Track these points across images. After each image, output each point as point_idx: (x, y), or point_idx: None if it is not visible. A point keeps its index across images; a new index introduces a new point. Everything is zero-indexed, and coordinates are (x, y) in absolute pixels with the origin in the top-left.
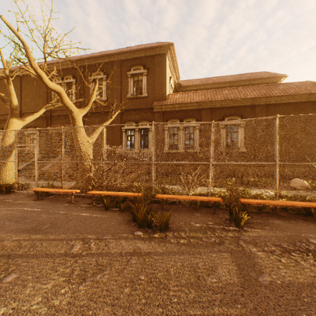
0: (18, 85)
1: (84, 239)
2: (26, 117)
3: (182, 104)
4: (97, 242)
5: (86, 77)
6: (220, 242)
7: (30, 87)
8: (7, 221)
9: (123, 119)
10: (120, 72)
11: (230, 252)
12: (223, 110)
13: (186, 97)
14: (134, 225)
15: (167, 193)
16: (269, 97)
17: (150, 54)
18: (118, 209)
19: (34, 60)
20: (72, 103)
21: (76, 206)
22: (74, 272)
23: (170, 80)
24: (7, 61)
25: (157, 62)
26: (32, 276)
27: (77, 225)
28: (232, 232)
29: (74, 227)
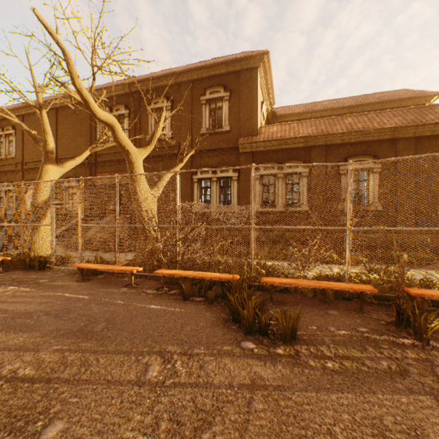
0: (52, 121)
1: (163, 353)
2: (65, 163)
3: (282, 140)
4: (185, 361)
5: (142, 107)
6: (401, 370)
7: (69, 123)
8: (43, 315)
9: (194, 165)
10: (191, 98)
11: (432, 394)
12: (345, 148)
13: (287, 129)
14: (235, 329)
15: (275, 274)
16: (421, 125)
17: (234, 69)
18: (202, 299)
19: (78, 77)
20: (129, 140)
21: (139, 292)
22: (160, 425)
23: (262, 107)
24: (40, 86)
25: (244, 81)
26: (89, 428)
27: (147, 327)
28: (413, 350)
29: (142, 330)
